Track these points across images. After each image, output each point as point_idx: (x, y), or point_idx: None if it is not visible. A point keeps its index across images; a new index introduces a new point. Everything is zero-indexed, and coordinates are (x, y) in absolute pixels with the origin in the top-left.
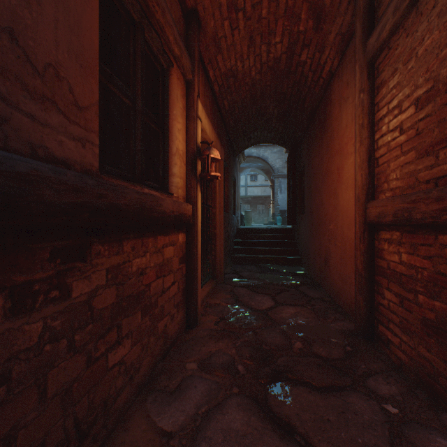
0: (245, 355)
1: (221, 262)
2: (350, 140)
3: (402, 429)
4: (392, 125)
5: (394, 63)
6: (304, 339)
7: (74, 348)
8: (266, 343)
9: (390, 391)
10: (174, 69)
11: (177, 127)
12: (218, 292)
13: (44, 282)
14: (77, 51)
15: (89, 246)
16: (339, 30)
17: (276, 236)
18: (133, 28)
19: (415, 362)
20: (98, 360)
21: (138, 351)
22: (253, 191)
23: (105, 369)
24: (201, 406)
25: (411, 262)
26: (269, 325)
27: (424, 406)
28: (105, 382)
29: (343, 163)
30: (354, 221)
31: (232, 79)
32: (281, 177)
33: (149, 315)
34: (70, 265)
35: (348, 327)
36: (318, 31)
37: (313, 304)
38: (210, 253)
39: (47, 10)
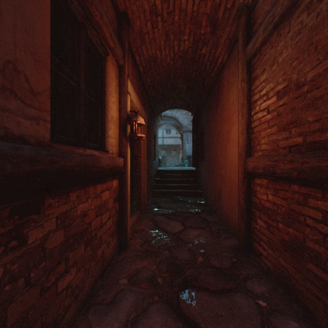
0: (163, 269)
1: (144, 197)
2: (235, 112)
3: (269, 318)
4: (262, 107)
5: (264, 65)
6: (205, 254)
7: (29, 283)
8: (178, 259)
9: (261, 290)
10: (110, 57)
11: (111, 100)
12: (143, 220)
13: (4, 236)
14: (32, 49)
15: (42, 201)
16: (227, 36)
17: (185, 175)
18: (78, 26)
19: (277, 268)
20: (50, 289)
21: (82, 275)
22: (168, 141)
23: (55, 294)
24: (131, 313)
25: (274, 201)
26: (180, 245)
27: (283, 299)
28: (55, 304)
29: (231, 128)
30: (238, 170)
31: (153, 63)
32: (187, 132)
33: (90, 246)
34: (26, 219)
35: (234, 243)
36: (213, 35)
37: (210, 227)
38: (137, 190)
39: (7, 18)
